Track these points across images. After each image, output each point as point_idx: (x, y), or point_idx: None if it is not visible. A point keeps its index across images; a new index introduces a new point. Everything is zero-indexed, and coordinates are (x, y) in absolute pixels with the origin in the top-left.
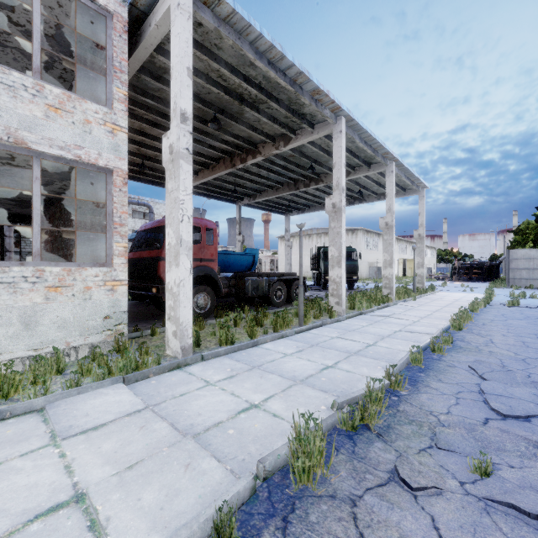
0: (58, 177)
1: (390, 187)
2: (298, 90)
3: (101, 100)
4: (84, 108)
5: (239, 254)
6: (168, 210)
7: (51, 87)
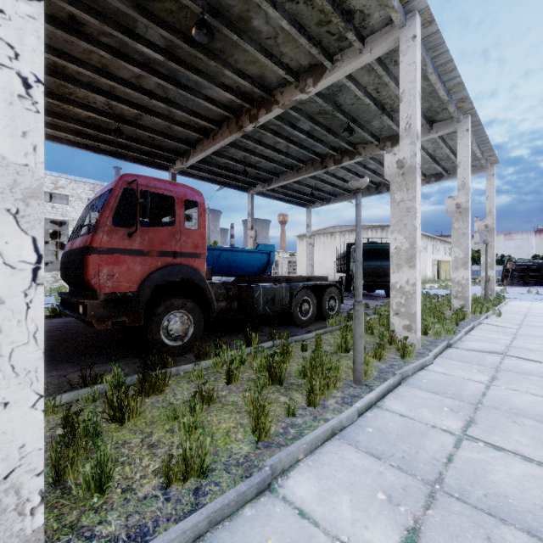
0: None
1: (464, 152)
2: None
3: None
4: None
5: (250, 251)
6: None
7: None
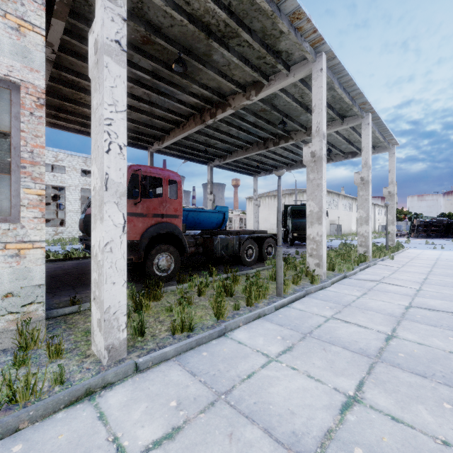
0: None
1: (366, 140)
2: (276, 10)
3: None
4: None
5: (210, 211)
6: (93, 138)
7: None
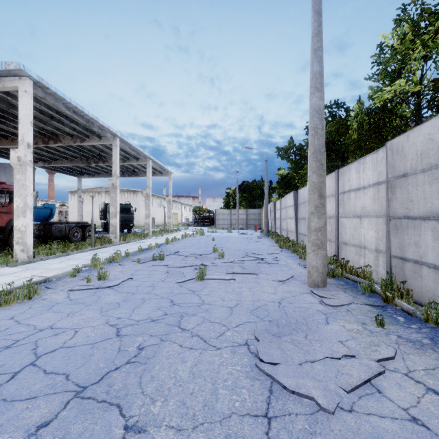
0: None
1: (149, 173)
2: (91, 124)
3: None
4: None
5: (39, 207)
6: (16, 189)
7: None
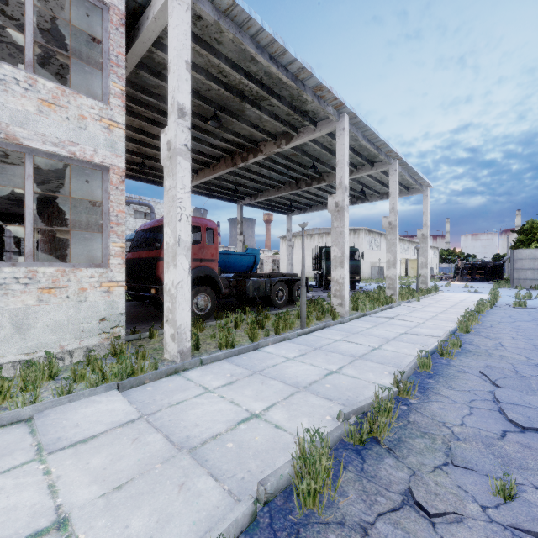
0: (54, 176)
1: (393, 185)
2: (301, 86)
3: (97, 96)
4: (79, 103)
5: (241, 254)
6: (166, 209)
7: (44, 81)
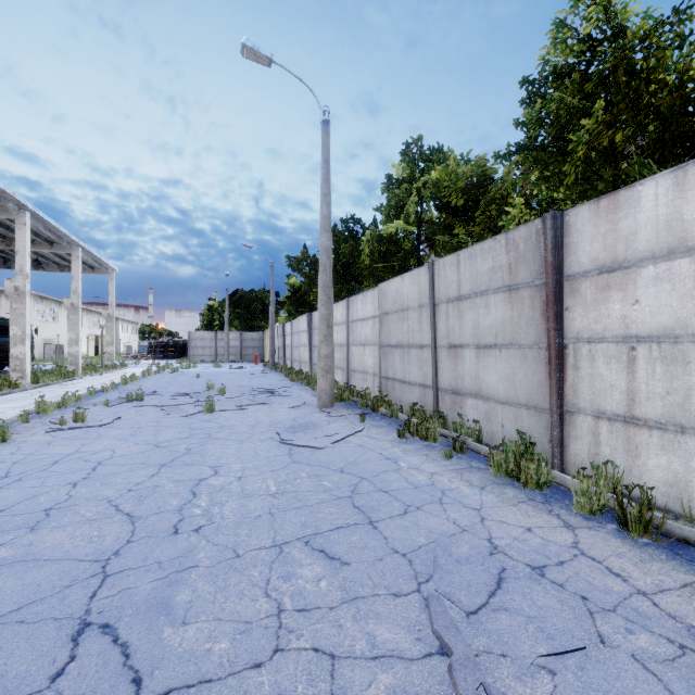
0: None
1: (77, 270)
2: None
3: None
4: None
5: None
6: None
7: None
